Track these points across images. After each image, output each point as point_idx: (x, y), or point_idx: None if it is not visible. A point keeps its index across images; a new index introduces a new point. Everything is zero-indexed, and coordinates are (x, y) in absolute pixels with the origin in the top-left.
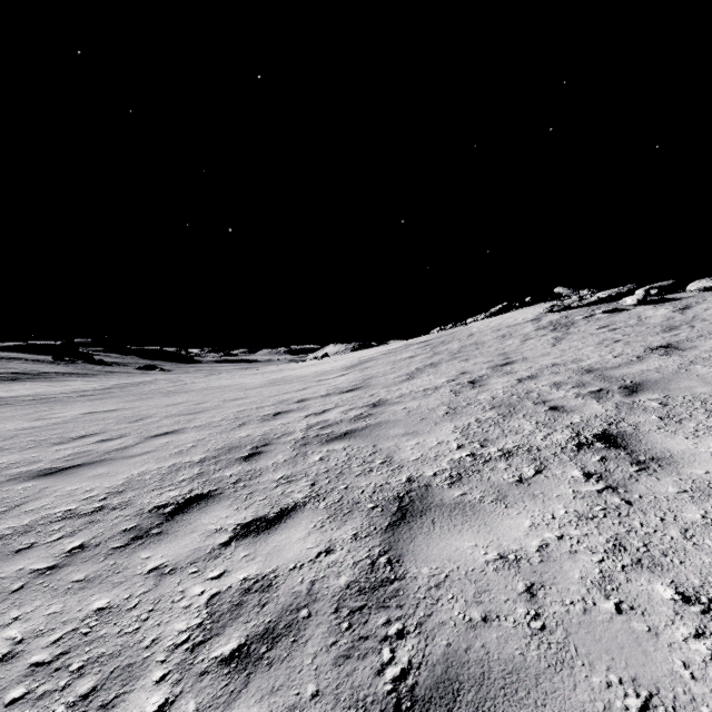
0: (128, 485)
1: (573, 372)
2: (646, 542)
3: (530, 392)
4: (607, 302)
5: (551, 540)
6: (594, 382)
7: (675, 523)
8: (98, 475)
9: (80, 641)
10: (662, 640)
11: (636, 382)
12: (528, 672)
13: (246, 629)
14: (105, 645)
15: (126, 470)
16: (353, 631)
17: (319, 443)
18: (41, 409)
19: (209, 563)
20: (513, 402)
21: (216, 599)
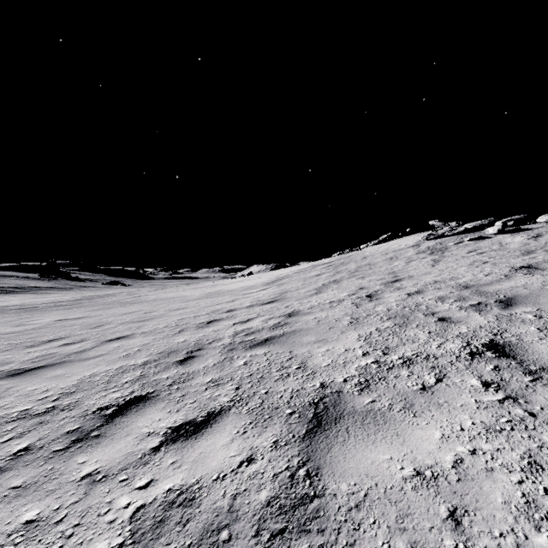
0: (79, 386)
1: (453, 288)
2: None
3: (419, 304)
4: (473, 231)
5: (464, 454)
6: (472, 296)
7: None
8: (56, 376)
9: None
10: None
11: (509, 296)
12: None
13: None
14: None
15: (80, 371)
16: None
17: (244, 348)
18: (24, 317)
19: (138, 470)
20: (406, 313)
21: (140, 513)
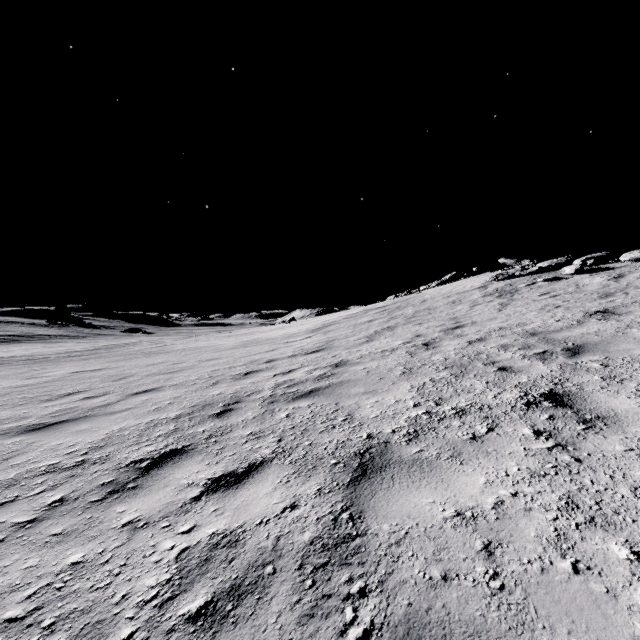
0: (108, 440)
1: (519, 335)
2: (598, 500)
3: (479, 353)
4: (548, 271)
5: (506, 497)
6: (539, 344)
7: (625, 481)
8: (81, 431)
9: (54, 596)
10: (621, 602)
11: (578, 344)
12: (490, 635)
13: (213, 585)
14: (77, 601)
15: (107, 425)
16: (316, 589)
17: (286, 401)
18: (34, 369)
19: (180, 517)
20: (464, 362)
21: (185, 553)
